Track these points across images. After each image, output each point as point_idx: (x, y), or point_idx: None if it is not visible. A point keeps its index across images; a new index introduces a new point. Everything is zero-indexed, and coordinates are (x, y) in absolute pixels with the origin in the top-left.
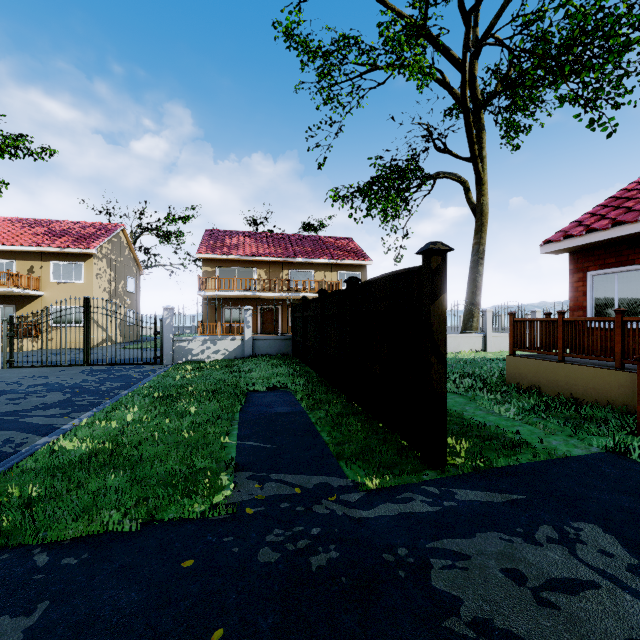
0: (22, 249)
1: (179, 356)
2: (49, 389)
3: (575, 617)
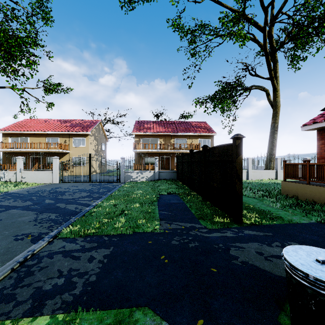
0: (62, 133)
1: (127, 179)
2: (81, 191)
3: (277, 263)
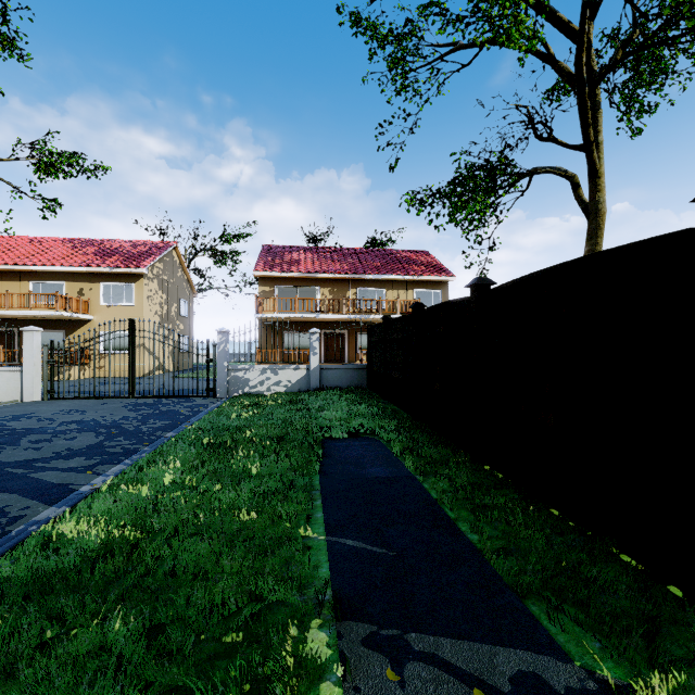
0: (71, 270)
1: (234, 388)
2: (82, 428)
3: None
